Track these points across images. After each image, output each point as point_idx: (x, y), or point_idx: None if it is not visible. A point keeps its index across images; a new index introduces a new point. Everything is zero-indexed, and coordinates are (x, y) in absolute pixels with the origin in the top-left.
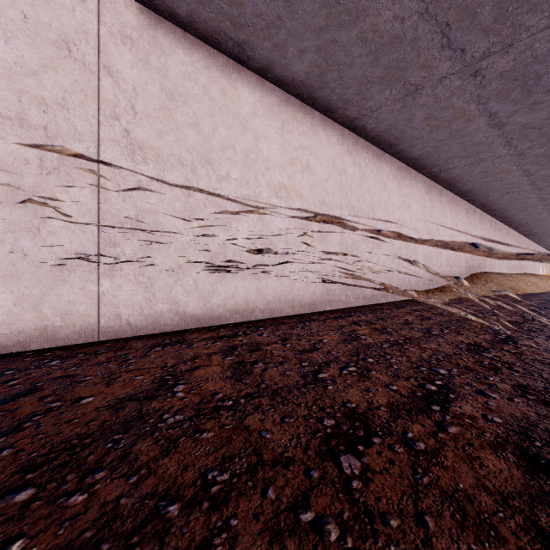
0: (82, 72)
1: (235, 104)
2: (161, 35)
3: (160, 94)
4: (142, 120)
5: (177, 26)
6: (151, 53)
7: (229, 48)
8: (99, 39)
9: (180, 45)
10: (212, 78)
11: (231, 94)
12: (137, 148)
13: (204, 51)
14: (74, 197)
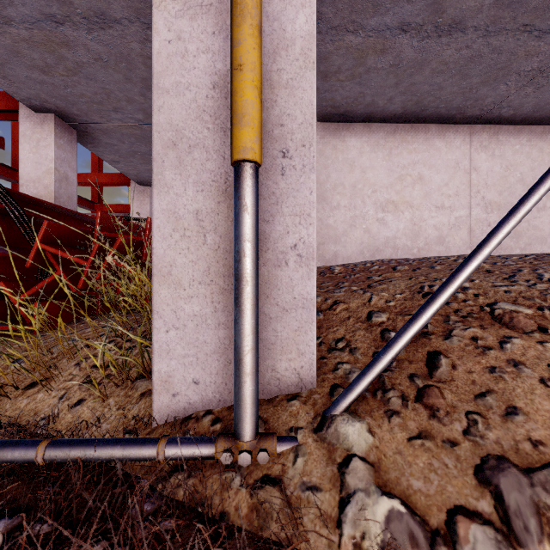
0: (463, 175)
1: (549, 155)
2: (500, 136)
3: (500, 170)
4: (490, 189)
5: (510, 125)
6: (495, 149)
7: (548, 121)
8: (470, 155)
9: (511, 136)
10: (532, 145)
11: (547, 150)
12: (488, 205)
13: (526, 131)
14: (460, 237)
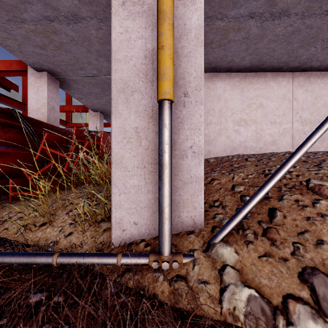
0: (288, 103)
1: None
2: (311, 78)
3: (311, 99)
4: (305, 111)
5: (317, 71)
6: (308, 86)
7: None
8: (292, 90)
9: (318, 78)
10: None
11: None
12: (303, 121)
13: None
14: (286, 140)
